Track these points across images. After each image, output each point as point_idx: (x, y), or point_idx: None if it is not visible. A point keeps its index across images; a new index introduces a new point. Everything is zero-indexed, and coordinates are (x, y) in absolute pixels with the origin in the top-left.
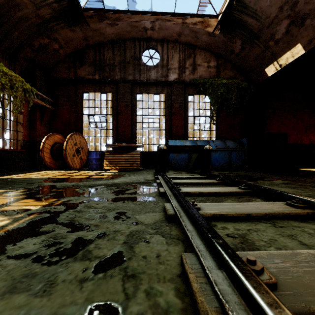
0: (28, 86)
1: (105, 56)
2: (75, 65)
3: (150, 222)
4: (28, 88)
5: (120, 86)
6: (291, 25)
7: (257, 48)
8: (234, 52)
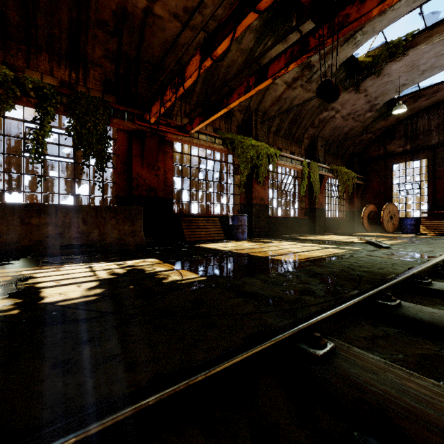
0: (353, 174)
1: (417, 125)
2: (384, 142)
3: None
4: (353, 175)
5: (438, 150)
6: None
7: None
8: None
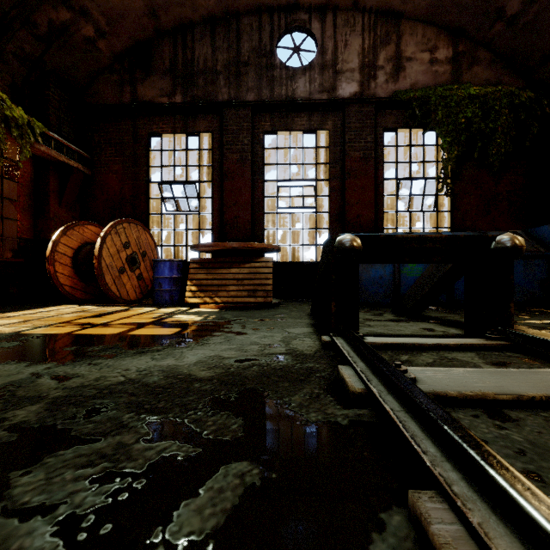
0: (20, 113)
1: (195, 54)
2: (133, 76)
3: None
4: (18, 117)
5: (228, 116)
6: None
7: None
8: (502, 16)
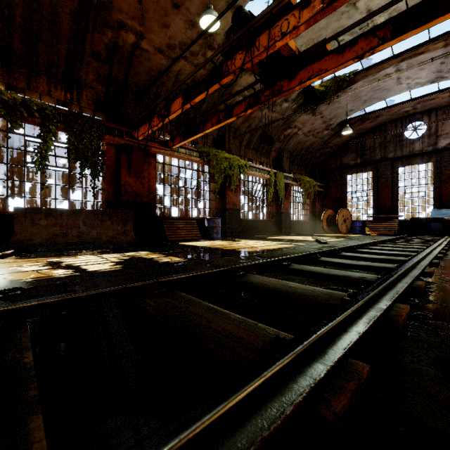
0: (315, 182)
1: (365, 143)
2: (340, 155)
3: None
4: (314, 184)
5: (380, 165)
6: None
7: None
8: None
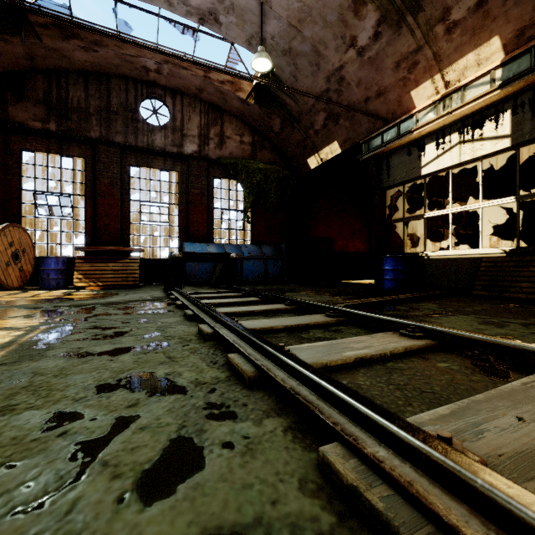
0: None
1: (69, 94)
2: (4, 97)
3: (173, 321)
4: None
5: (101, 150)
6: (328, 120)
7: (298, 134)
8: (273, 131)
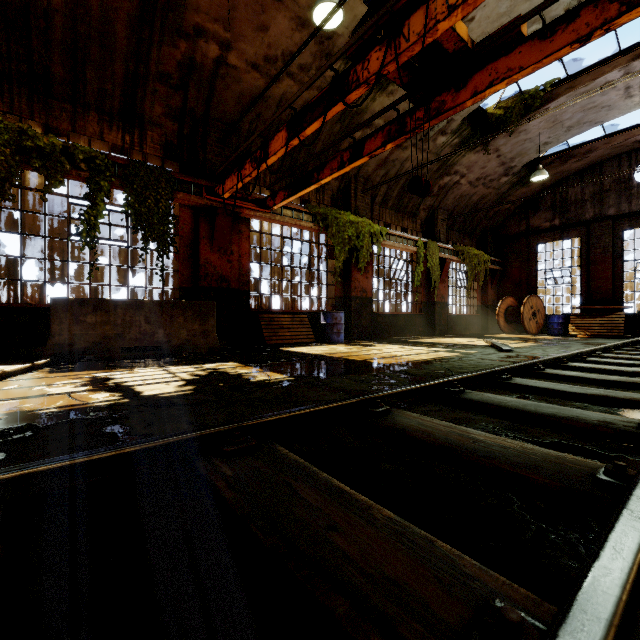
0: (486, 257)
1: (568, 193)
2: (527, 215)
3: None
4: (486, 259)
5: (593, 227)
6: None
7: None
8: None
